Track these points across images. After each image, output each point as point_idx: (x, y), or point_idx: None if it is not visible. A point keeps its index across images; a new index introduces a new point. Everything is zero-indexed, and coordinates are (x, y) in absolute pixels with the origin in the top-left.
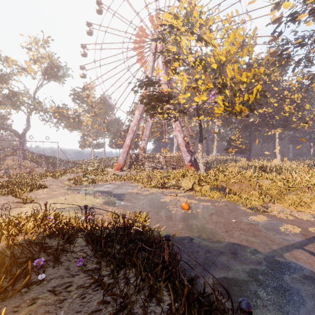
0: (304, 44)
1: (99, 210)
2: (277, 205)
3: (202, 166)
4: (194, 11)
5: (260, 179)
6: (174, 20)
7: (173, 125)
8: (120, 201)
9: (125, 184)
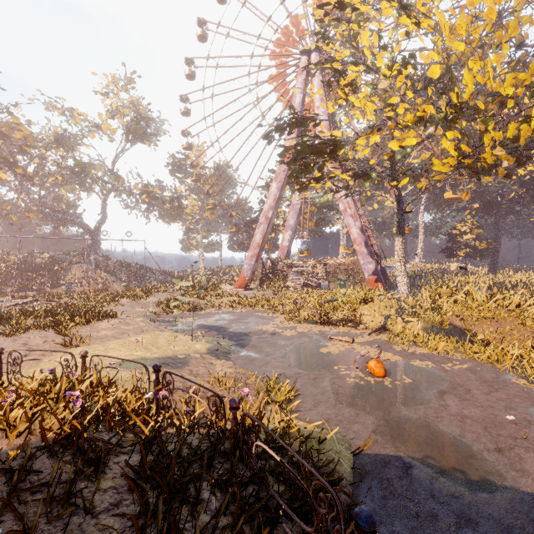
0: None
1: (196, 367)
2: None
3: (402, 281)
4: None
5: None
6: None
7: (341, 205)
8: (240, 349)
9: (252, 313)
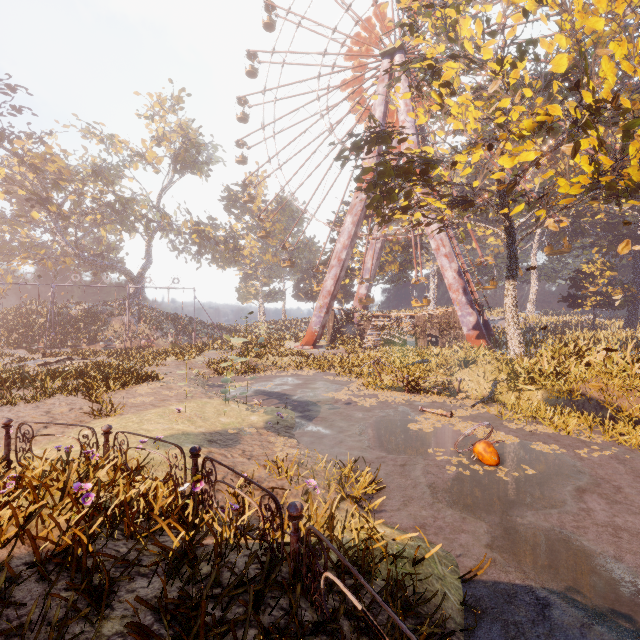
0: None
1: (250, 446)
2: None
3: (515, 338)
4: None
5: None
6: None
7: (432, 242)
8: (307, 422)
9: (322, 377)
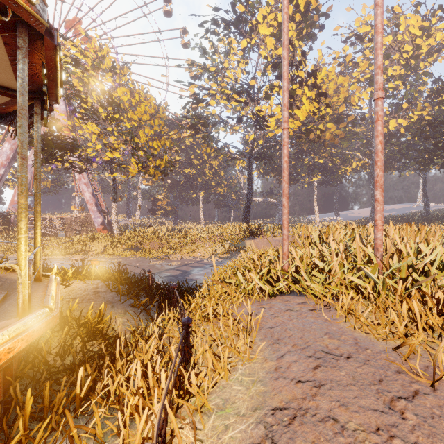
0: (207, 125)
1: None
2: (177, 255)
3: (116, 227)
4: (106, 61)
5: (173, 239)
6: (81, 54)
7: (77, 175)
8: None
9: None
